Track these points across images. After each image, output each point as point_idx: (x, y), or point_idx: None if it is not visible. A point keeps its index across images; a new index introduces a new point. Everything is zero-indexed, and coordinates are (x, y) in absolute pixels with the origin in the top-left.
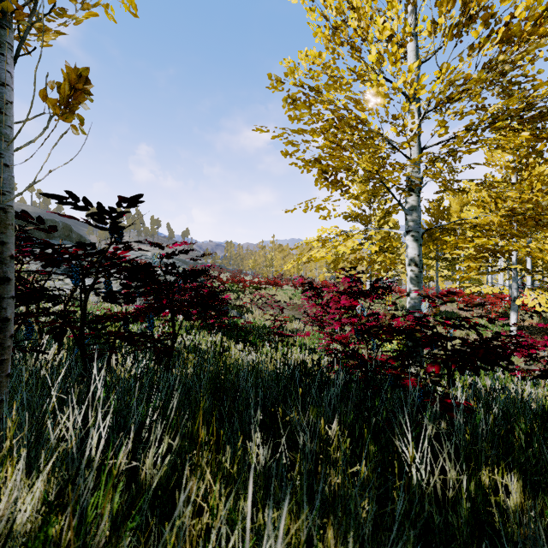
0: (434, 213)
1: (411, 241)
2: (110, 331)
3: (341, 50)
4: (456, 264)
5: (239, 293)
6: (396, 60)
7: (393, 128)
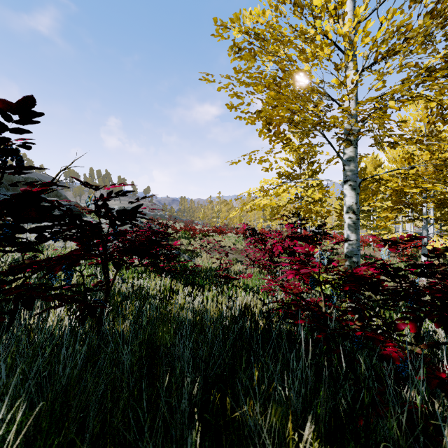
0: None
1: (349, 189)
2: (26, 284)
3: (283, 8)
4: (371, 215)
5: (190, 239)
6: (344, 2)
7: (335, 79)
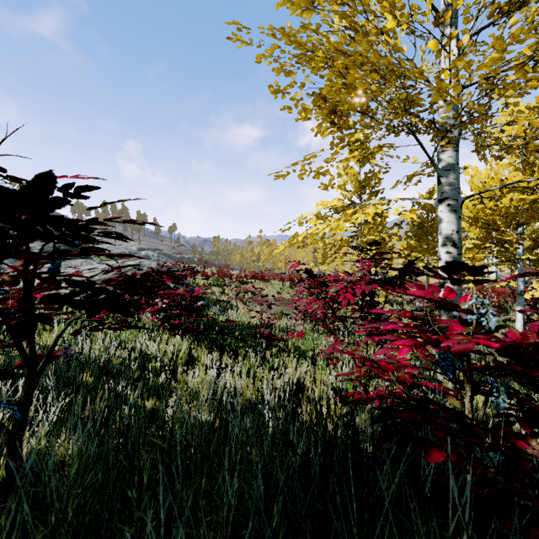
0: (425, 205)
1: (447, 212)
2: None
3: None
4: None
5: (224, 287)
6: None
7: (433, 41)
